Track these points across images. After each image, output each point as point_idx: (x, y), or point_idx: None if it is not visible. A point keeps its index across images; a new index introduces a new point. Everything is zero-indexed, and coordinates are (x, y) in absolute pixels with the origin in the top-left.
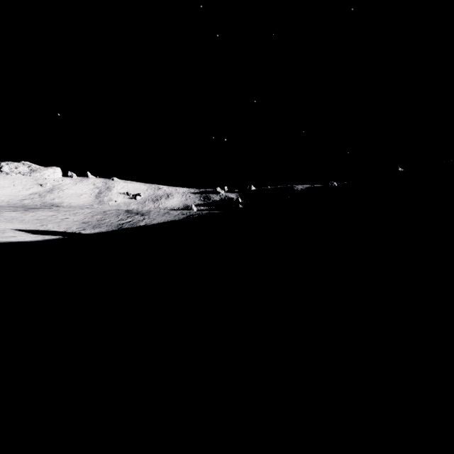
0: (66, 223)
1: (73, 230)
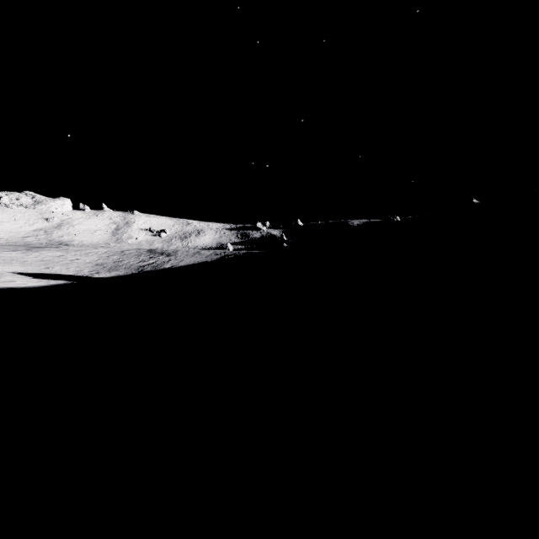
0: (76, 265)
1: (84, 273)
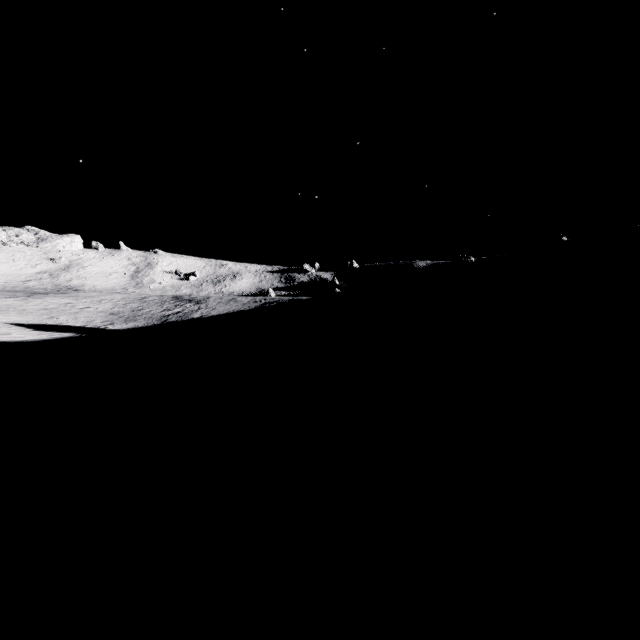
0: (86, 314)
1: (96, 324)
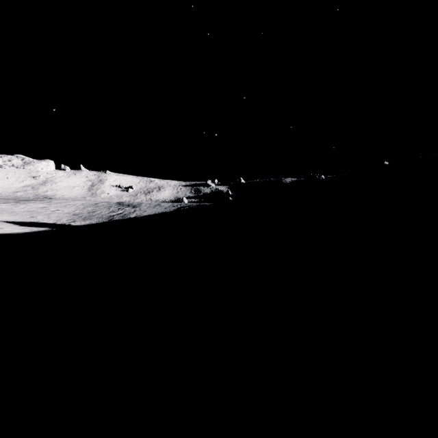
0: (56, 214)
1: (63, 221)
